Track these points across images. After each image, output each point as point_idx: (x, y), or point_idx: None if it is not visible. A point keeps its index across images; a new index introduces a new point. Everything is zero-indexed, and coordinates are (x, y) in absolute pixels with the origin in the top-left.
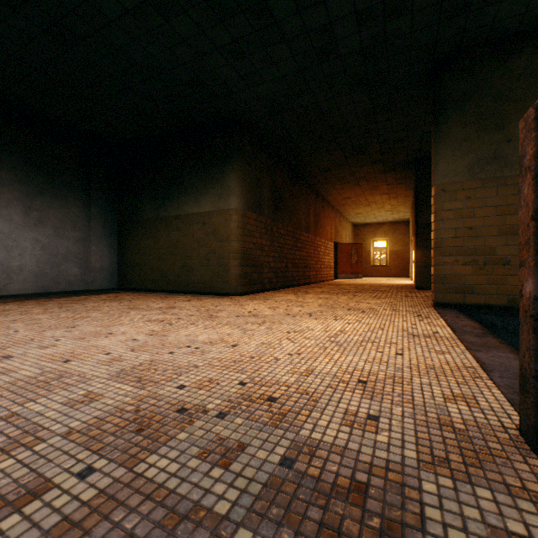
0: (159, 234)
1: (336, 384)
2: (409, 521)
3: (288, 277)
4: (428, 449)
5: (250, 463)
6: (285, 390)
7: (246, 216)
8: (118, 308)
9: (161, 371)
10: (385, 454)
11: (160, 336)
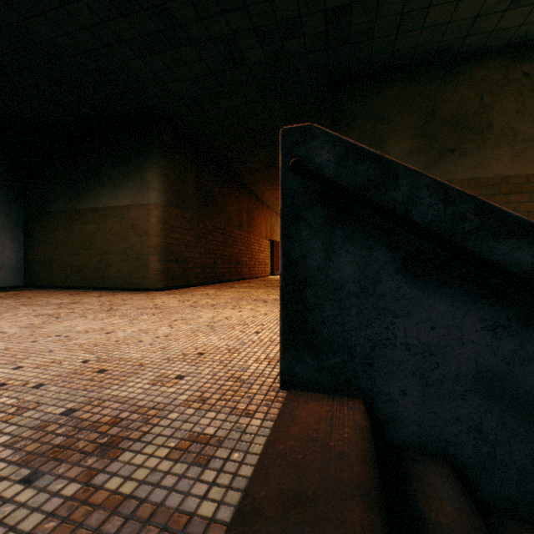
0: (73, 228)
1: (175, 357)
2: (133, 436)
3: (218, 273)
4: (201, 393)
5: (34, 416)
6: (123, 364)
7: (168, 211)
8: (9, 304)
9: (9, 357)
10: (162, 399)
11: (35, 328)
